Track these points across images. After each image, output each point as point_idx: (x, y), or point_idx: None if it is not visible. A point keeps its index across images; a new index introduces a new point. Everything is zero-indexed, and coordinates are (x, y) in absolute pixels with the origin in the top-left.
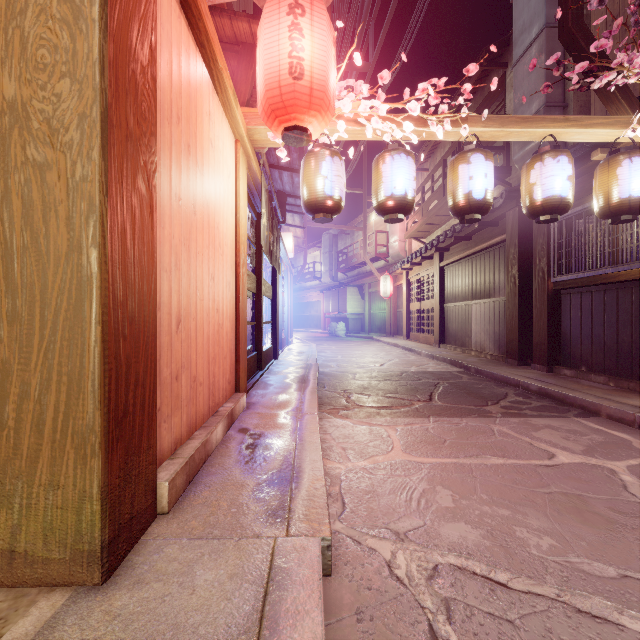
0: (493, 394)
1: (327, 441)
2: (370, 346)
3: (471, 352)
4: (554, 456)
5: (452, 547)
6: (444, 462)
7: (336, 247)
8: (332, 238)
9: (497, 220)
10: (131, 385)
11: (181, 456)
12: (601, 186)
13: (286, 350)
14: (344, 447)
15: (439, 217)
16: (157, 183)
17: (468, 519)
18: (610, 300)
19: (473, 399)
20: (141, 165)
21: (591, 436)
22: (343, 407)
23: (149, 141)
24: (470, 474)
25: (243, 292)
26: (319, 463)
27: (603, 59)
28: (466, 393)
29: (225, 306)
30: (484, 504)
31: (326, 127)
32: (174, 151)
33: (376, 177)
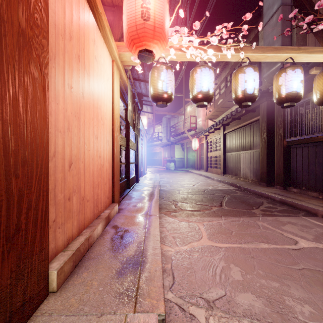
0: (255, 202)
1: (164, 232)
2: (187, 175)
3: (240, 178)
4: (297, 242)
5: (245, 313)
6: (233, 247)
7: (169, 124)
8: (167, 119)
9: (255, 108)
10: (23, 209)
11: (70, 249)
12: (318, 86)
13: (143, 177)
14: (174, 236)
15: (223, 108)
16: (52, 74)
17: (253, 290)
18: (319, 151)
19: (245, 205)
20: (33, 56)
21: (316, 229)
22: (173, 210)
23: (41, 42)
24: (249, 255)
25: (117, 146)
26: (158, 250)
27: (320, 14)
28: (240, 202)
29: (105, 154)
30: (261, 278)
31: (163, 53)
32: (67, 57)
33: (192, 81)
